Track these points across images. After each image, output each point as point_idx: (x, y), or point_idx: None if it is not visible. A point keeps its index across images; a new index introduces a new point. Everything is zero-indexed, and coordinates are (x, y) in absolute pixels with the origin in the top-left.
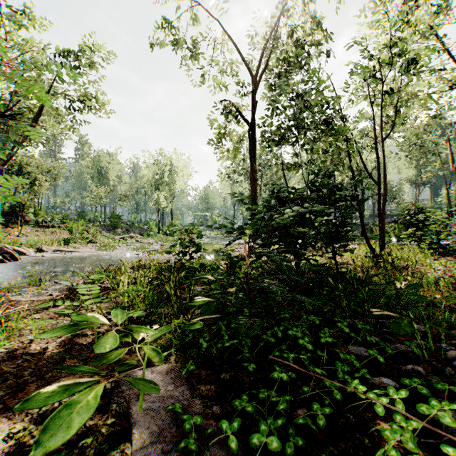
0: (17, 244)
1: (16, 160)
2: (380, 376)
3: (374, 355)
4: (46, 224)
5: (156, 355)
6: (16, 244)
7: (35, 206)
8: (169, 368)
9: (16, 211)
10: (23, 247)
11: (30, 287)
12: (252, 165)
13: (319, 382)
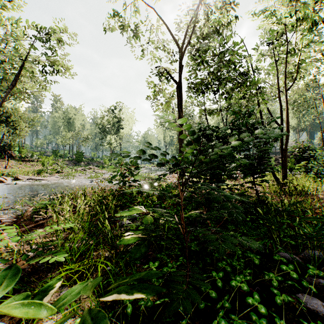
0: (0, 173)
1: (4, 111)
2: None
3: None
4: (28, 158)
5: None
6: None
7: (20, 146)
8: None
9: (5, 149)
10: (3, 176)
11: None
12: (180, 114)
13: None
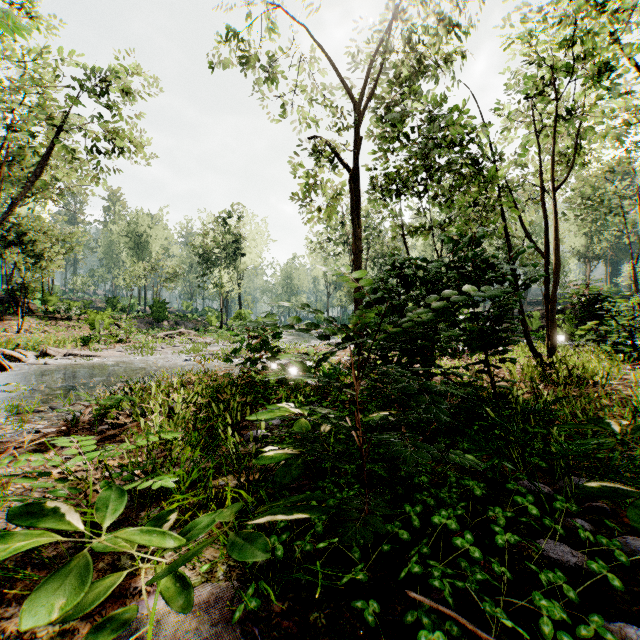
0: (12, 344)
1: (15, 223)
2: (616, 617)
3: (601, 574)
4: (60, 314)
5: (179, 590)
6: (9, 345)
7: (44, 290)
8: (214, 593)
9: (16, 296)
10: (20, 350)
11: (10, 417)
12: (355, 230)
13: (503, 635)
